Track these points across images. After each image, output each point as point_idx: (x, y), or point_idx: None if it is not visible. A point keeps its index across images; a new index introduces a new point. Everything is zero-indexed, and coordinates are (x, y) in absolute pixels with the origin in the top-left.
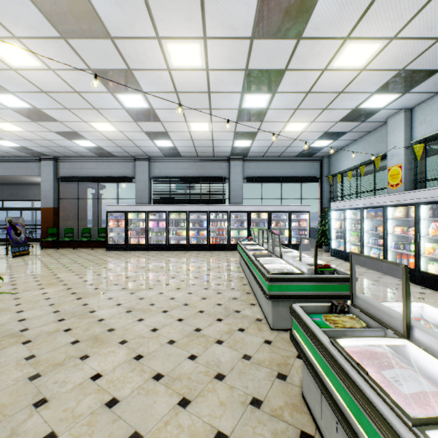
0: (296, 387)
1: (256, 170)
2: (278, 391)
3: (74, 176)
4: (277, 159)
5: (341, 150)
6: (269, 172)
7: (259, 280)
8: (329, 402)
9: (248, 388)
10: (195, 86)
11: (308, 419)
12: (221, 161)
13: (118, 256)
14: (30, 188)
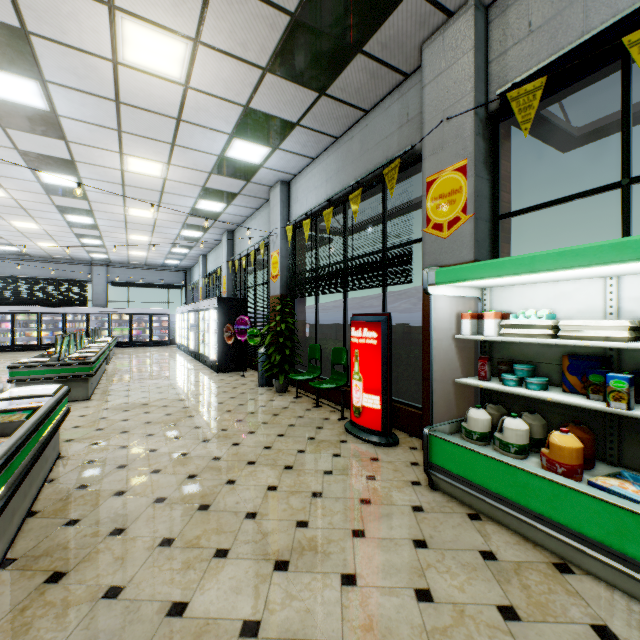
0: None
1: (123, 276)
2: None
3: None
4: (144, 267)
5: (194, 266)
6: (136, 278)
7: None
8: None
9: None
10: (37, 232)
11: None
12: (83, 264)
13: None
14: None
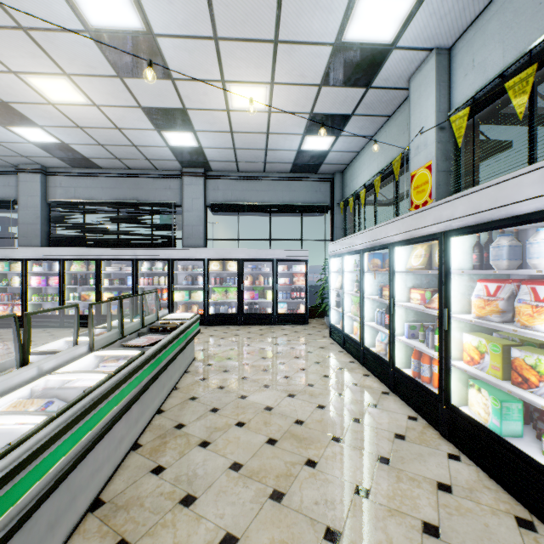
0: None
1: (229, 193)
2: None
3: None
4: (262, 176)
5: (356, 158)
6: (249, 196)
7: None
8: None
9: None
10: None
11: None
12: (170, 176)
13: None
14: None
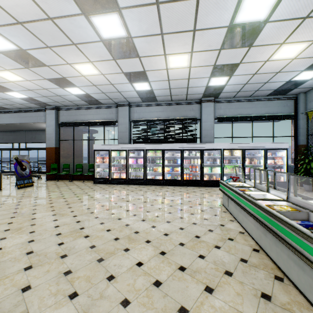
0: None
1: (227, 110)
2: None
3: (70, 122)
4: (248, 99)
5: None
6: (239, 111)
7: None
8: None
9: None
10: None
11: None
12: (193, 103)
13: (101, 191)
14: (43, 133)
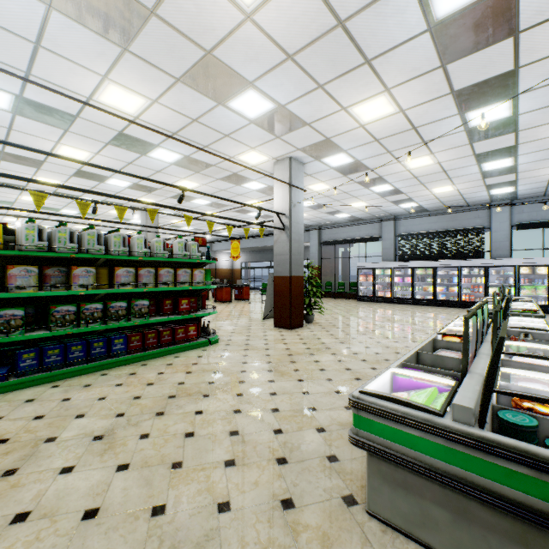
0: None
1: (533, 214)
2: None
3: (332, 240)
4: None
5: None
6: None
7: None
8: None
9: None
10: (430, 171)
11: None
12: (478, 209)
13: (368, 305)
14: None
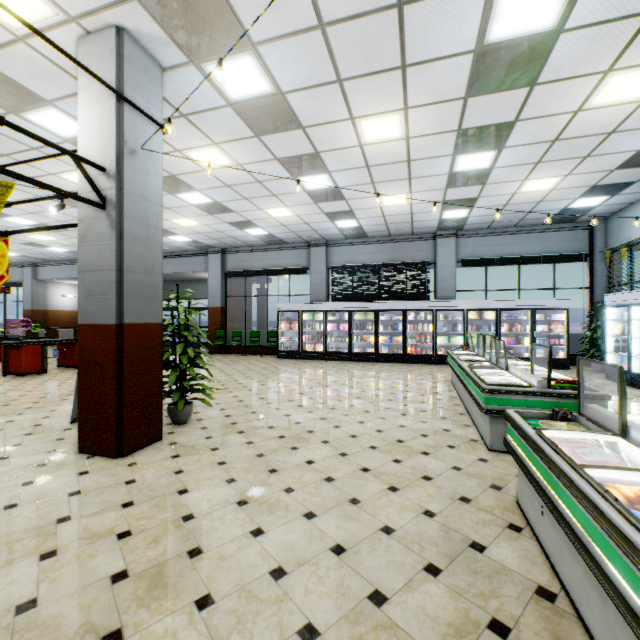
0: (511, 496)
1: (477, 249)
2: (489, 496)
3: (242, 270)
4: (511, 231)
5: (627, 208)
6: (498, 250)
7: (474, 394)
8: (530, 480)
9: (456, 489)
10: (391, 157)
11: (519, 518)
12: (423, 239)
13: (293, 365)
14: (194, 285)
